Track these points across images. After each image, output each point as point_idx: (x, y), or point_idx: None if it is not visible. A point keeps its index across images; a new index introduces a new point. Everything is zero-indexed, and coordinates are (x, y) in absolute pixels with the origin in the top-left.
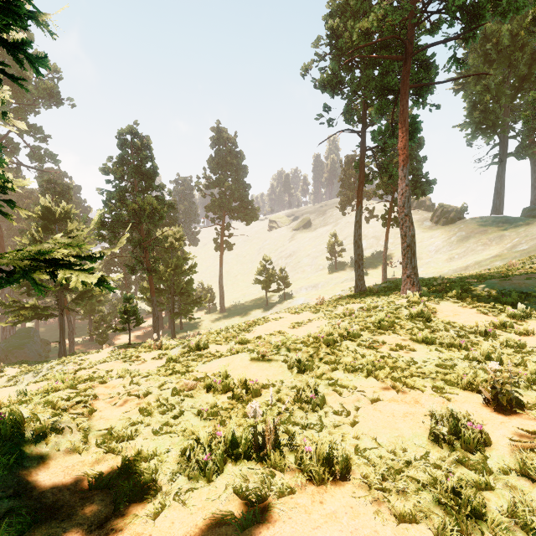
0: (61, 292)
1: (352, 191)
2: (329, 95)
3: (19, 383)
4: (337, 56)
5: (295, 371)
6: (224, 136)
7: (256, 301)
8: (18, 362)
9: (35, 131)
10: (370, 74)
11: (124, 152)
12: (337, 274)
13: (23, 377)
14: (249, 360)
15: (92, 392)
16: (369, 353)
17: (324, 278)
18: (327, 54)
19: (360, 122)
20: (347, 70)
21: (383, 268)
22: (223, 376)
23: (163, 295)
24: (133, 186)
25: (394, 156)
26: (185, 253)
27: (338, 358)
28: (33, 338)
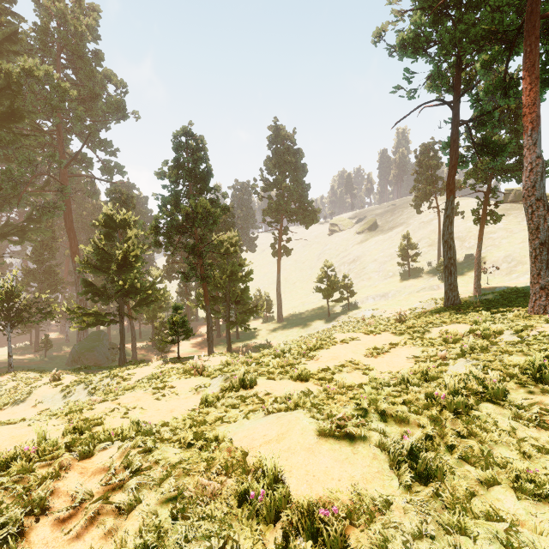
0: (121, 299)
1: (429, 185)
2: (411, 56)
3: (70, 394)
4: (420, 9)
5: (406, 477)
6: (282, 134)
7: (316, 310)
8: (83, 366)
9: (106, 145)
10: (470, 20)
11: (179, 154)
12: (411, 281)
13: (75, 388)
14: (316, 435)
15: (40, 497)
16: (546, 440)
17: (395, 286)
18: (407, 11)
19: (449, 92)
20: (436, 22)
21: (475, 275)
22: (268, 481)
23: (219, 303)
24: (188, 190)
25: (493, 133)
26: (240, 259)
27: (485, 446)
28: (102, 342)
